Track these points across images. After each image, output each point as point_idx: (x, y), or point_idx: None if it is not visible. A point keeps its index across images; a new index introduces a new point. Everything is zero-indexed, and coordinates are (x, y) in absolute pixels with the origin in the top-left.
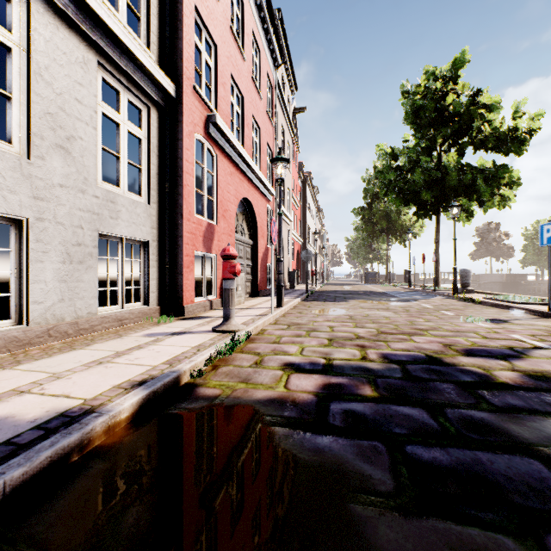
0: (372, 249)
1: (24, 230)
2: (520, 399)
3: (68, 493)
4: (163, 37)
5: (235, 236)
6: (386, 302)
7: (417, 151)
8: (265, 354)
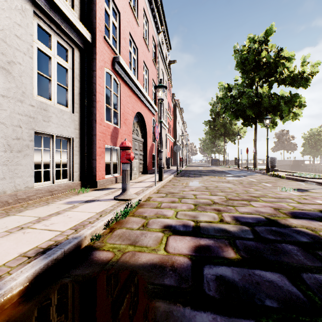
0: (215, 145)
1: None
2: None
3: None
4: (83, 3)
5: (132, 136)
6: (226, 177)
7: (244, 86)
8: (150, 217)
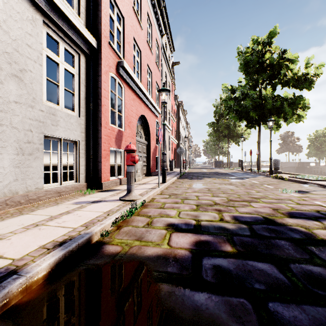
0: (219, 147)
1: None
2: None
3: None
4: (89, 9)
5: (136, 138)
6: (229, 179)
7: (247, 88)
8: (154, 216)
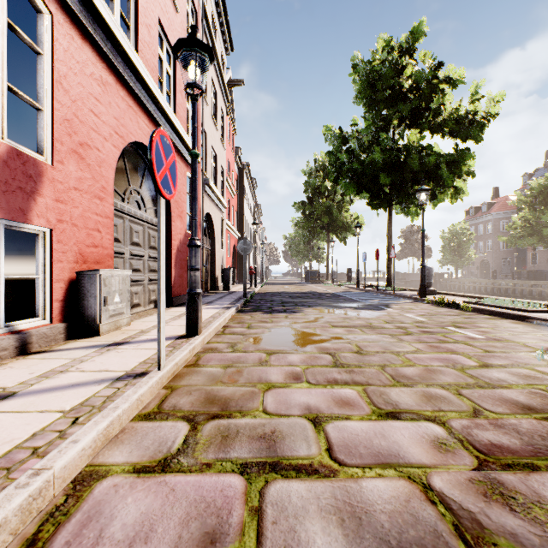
0: (310, 247)
1: None
2: None
3: None
4: None
5: (121, 205)
6: (355, 311)
7: (372, 131)
8: None
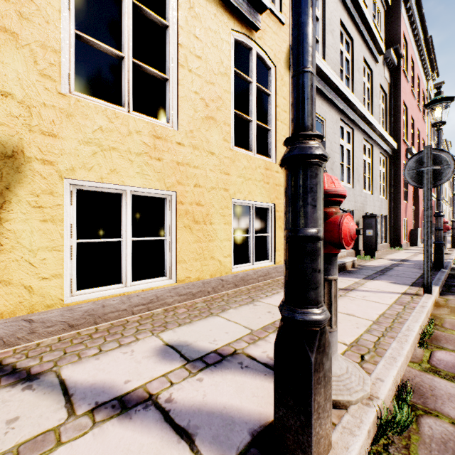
0: None
1: None
2: None
3: None
4: (389, 123)
5: None
6: None
7: None
8: None
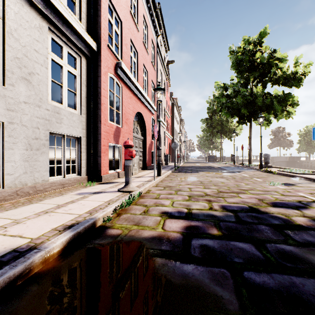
0: (212, 142)
1: (1, 129)
2: (312, 236)
3: (9, 312)
4: (89, 15)
5: (133, 134)
6: (221, 173)
7: (239, 85)
8: (150, 206)
